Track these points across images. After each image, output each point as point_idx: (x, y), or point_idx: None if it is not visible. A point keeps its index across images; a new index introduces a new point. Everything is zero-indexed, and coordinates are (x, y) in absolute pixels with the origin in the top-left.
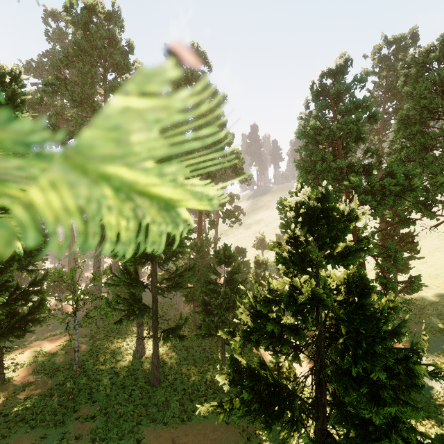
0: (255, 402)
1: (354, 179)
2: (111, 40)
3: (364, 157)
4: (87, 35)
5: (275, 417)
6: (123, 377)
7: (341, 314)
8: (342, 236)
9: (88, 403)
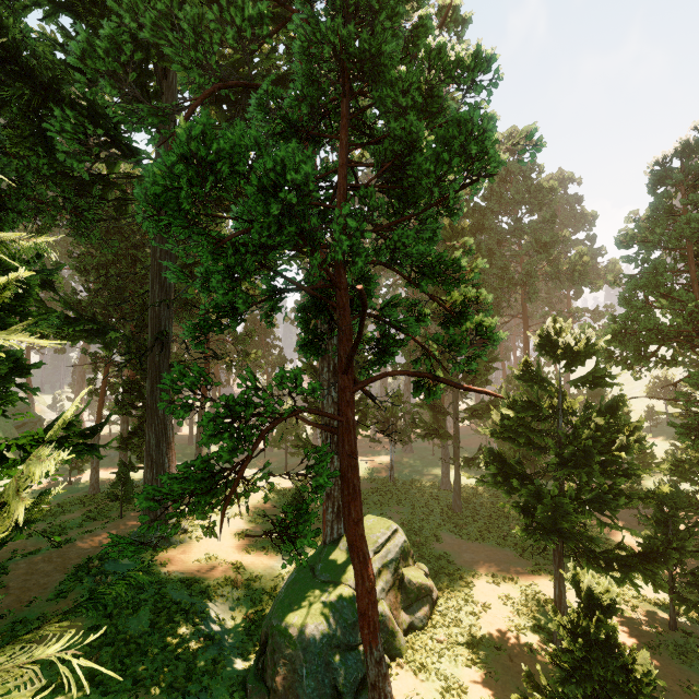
0: (500, 477)
1: (663, 300)
2: None
3: None
4: None
5: (515, 490)
6: (428, 499)
7: (544, 411)
8: (582, 361)
9: (398, 505)
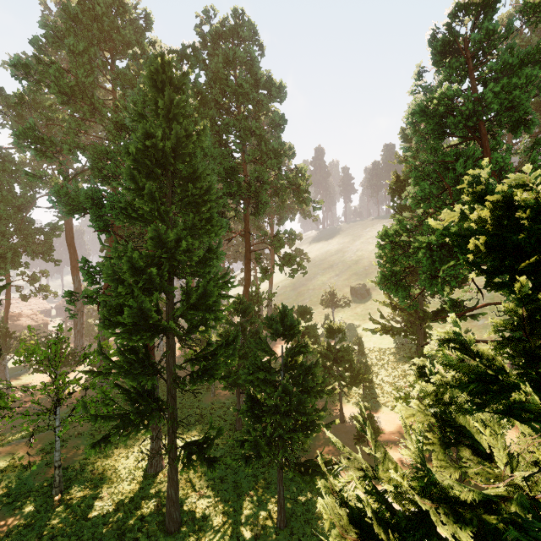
0: None
1: None
2: (117, 6)
3: (528, 156)
4: (83, 1)
5: None
6: (125, 513)
7: None
8: None
9: None
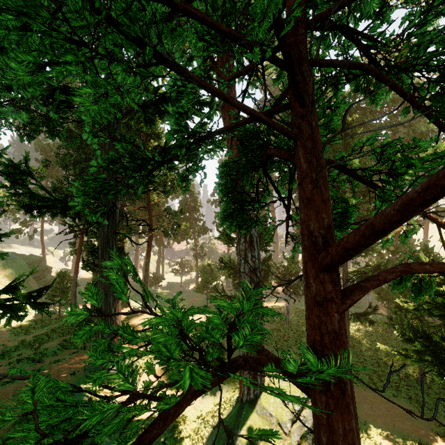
0: (428, 355)
1: None
2: None
3: None
4: None
5: None
6: None
7: None
8: None
9: (295, 346)
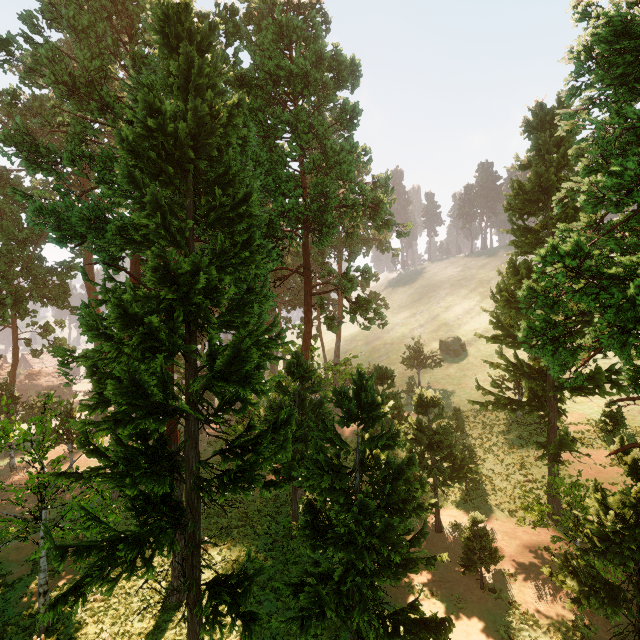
0: None
1: None
2: None
3: None
4: None
5: None
6: None
7: None
8: None
9: None
